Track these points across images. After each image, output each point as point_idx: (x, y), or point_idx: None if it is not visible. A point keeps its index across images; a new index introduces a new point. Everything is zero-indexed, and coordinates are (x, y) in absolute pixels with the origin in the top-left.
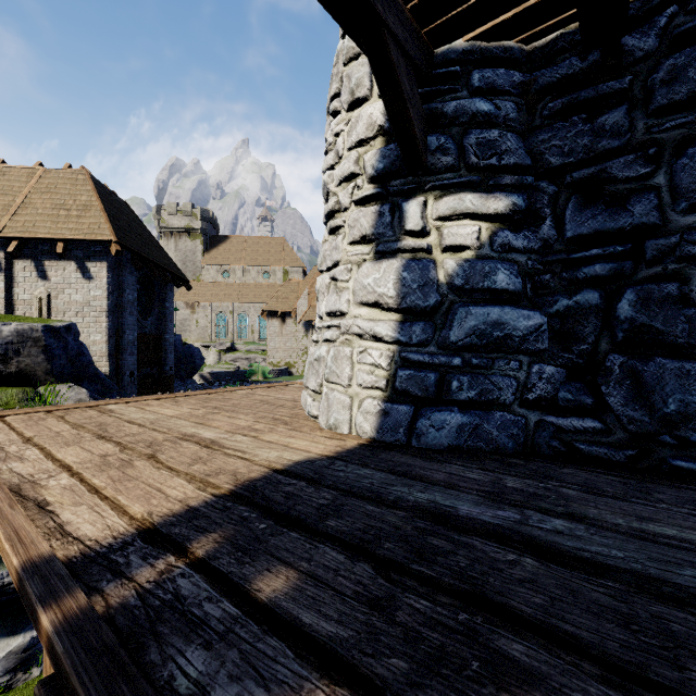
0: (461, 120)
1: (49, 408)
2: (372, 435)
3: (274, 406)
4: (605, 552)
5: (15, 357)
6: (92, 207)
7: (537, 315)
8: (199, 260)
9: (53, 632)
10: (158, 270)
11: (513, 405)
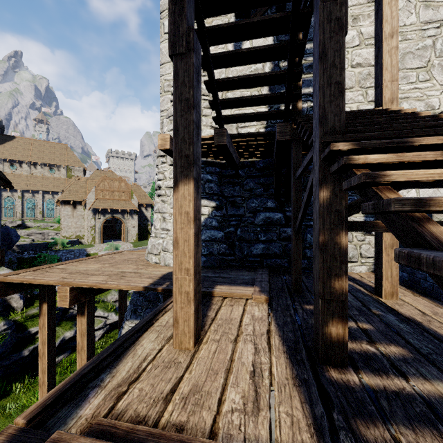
0: (204, 180)
1: (31, 270)
2: None
3: (133, 261)
4: (229, 276)
5: None
6: None
7: (222, 233)
8: None
9: (163, 288)
10: None
11: (217, 254)
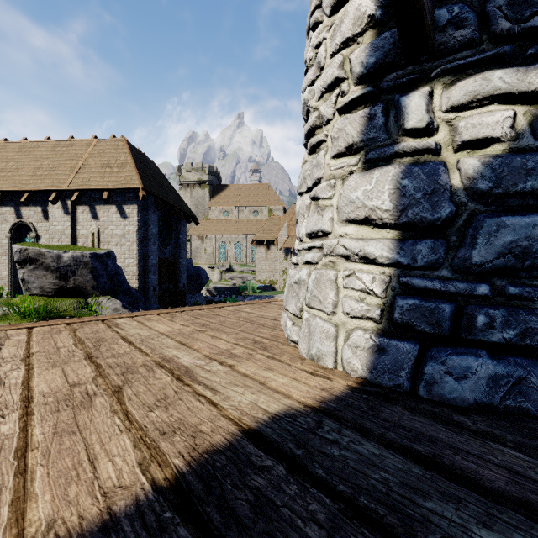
0: None
1: (71, 320)
2: (363, 375)
3: (256, 325)
4: None
5: (72, 276)
6: (127, 164)
7: None
8: (207, 204)
9: None
10: (174, 210)
11: None
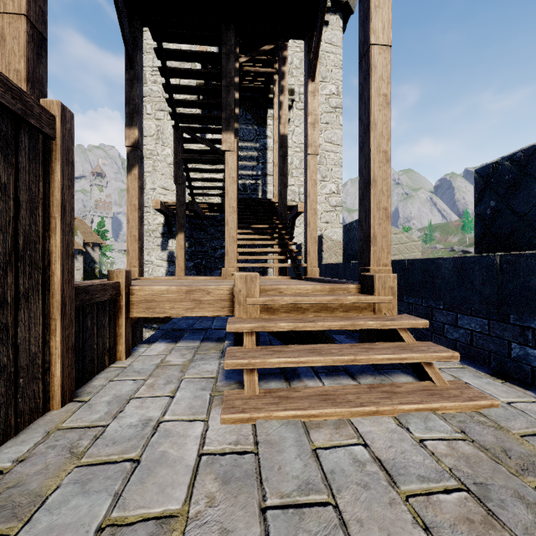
0: None
1: None
2: None
3: None
4: None
5: None
6: None
7: (192, 263)
8: None
9: None
10: None
11: None
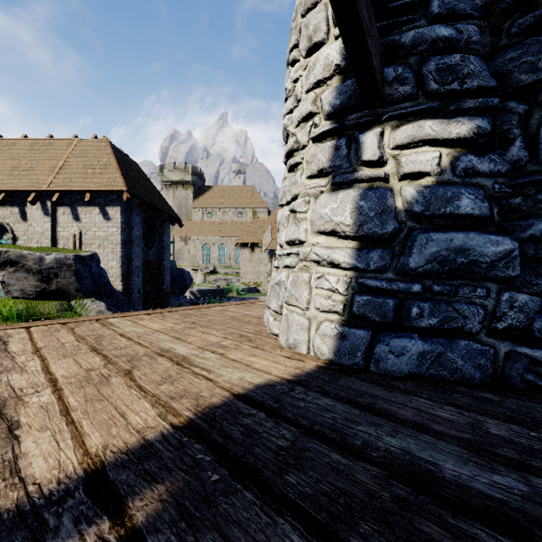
0: (420, 48)
1: (65, 320)
2: (329, 357)
3: (241, 322)
4: None
5: (55, 278)
6: (111, 165)
7: (507, 241)
8: (190, 205)
9: None
10: (158, 212)
11: (480, 333)
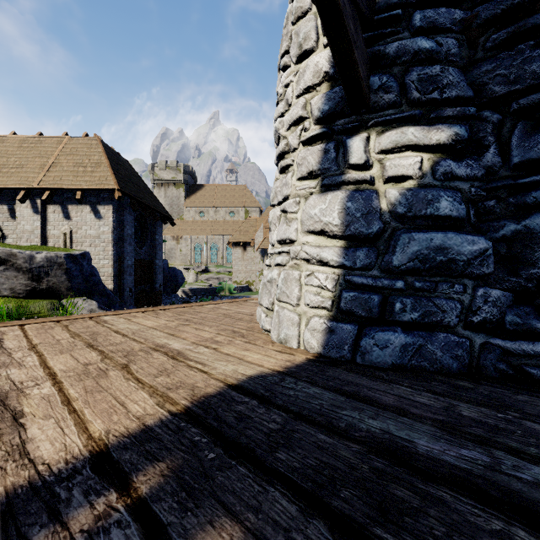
0: (403, 59)
1: (59, 318)
2: (319, 350)
3: (234, 319)
4: None
5: (46, 277)
6: (102, 164)
7: (482, 240)
8: (182, 203)
9: None
10: (150, 211)
11: (457, 327)
